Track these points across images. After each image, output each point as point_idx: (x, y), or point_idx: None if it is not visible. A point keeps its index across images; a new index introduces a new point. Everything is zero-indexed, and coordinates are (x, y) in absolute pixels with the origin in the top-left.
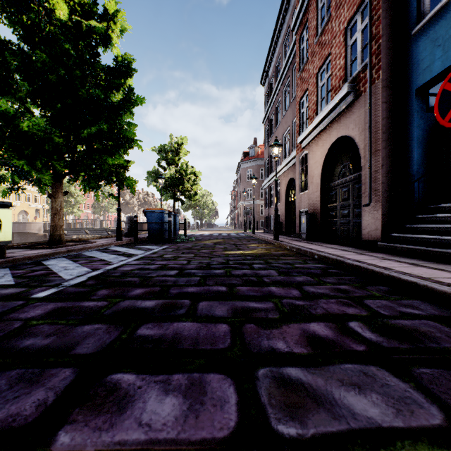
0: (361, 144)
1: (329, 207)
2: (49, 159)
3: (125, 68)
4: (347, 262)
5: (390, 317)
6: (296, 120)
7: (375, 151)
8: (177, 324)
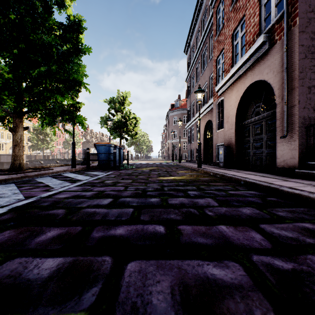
0: (276, 85)
1: (242, 141)
2: (0, 94)
3: (76, 26)
4: (283, 190)
5: None
6: (213, 75)
7: (292, 89)
8: None
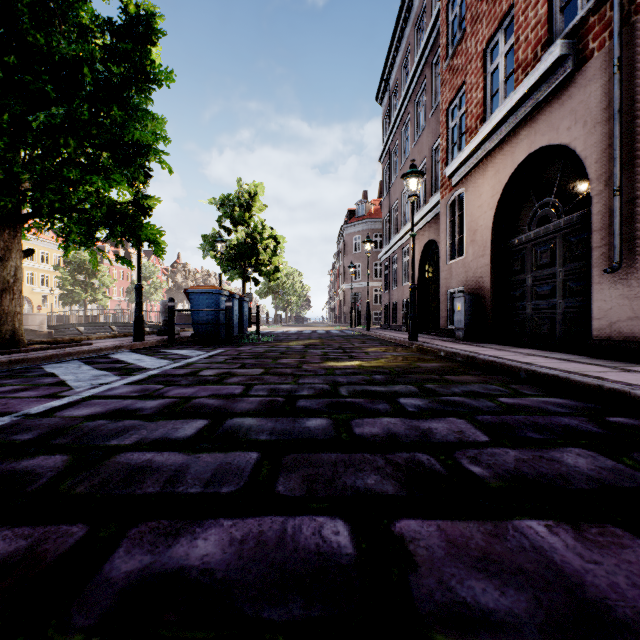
0: (592, 152)
1: (508, 282)
2: None
3: (142, 28)
4: None
5: None
6: (441, 142)
7: (631, 160)
8: None
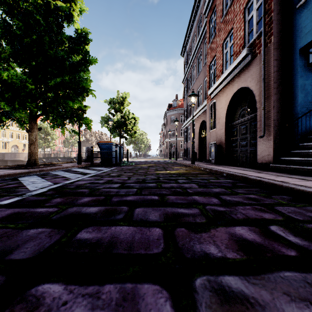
0: (257, 92)
1: (231, 140)
2: (24, 101)
3: (83, 38)
4: (250, 178)
5: (304, 221)
6: (207, 79)
7: (268, 97)
8: (114, 228)
